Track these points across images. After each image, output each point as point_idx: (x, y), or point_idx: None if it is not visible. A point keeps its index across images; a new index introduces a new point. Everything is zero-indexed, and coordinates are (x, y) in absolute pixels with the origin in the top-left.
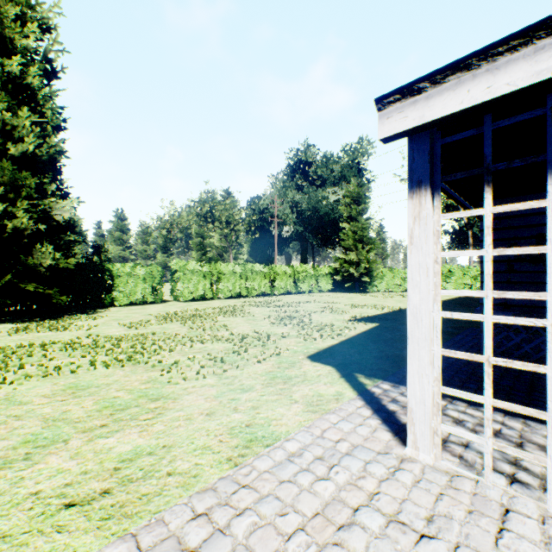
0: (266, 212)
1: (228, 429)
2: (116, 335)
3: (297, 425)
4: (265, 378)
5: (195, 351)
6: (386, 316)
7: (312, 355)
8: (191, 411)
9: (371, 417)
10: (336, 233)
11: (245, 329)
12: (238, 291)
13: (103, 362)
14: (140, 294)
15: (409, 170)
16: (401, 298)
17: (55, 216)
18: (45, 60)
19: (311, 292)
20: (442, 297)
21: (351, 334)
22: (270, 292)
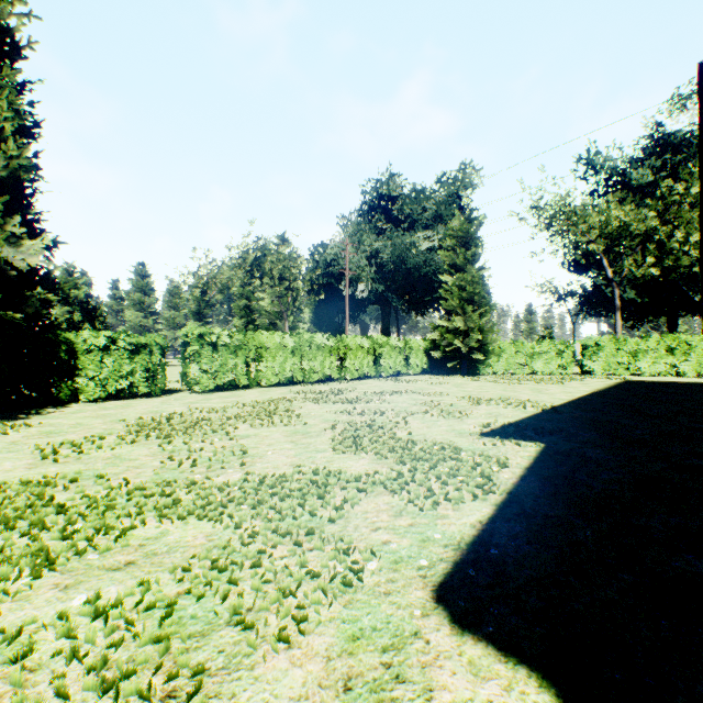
0: (334, 265)
1: None
2: None
3: None
4: None
5: (118, 560)
6: (542, 422)
7: (447, 586)
8: None
9: None
10: (430, 293)
11: (281, 463)
12: (289, 374)
13: None
14: (124, 381)
15: None
16: (536, 386)
17: (14, 262)
18: None
19: (399, 375)
20: (594, 383)
21: (507, 477)
22: (338, 376)
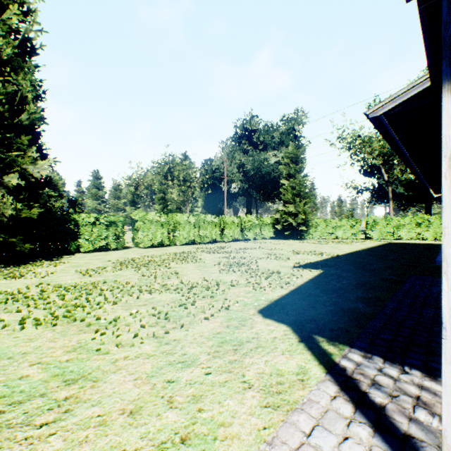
0: (217, 172)
1: (153, 450)
2: (67, 283)
3: (255, 439)
4: (212, 343)
5: (140, 303)
6: (327, 262)
7: (263, 309)
8: (111, 407)
9: (356, 420)
10: (276, 189)
11: (195, 277)
12: (192, 238)
13: (34, 320)
14: (103, 241)
15: (446, 46)
16: (335, 245)
17: (33, 174)
18: (25, 38)
19: (256, 239)
20: (369, 243)
21: (299, 282)
22: (220, 240)
